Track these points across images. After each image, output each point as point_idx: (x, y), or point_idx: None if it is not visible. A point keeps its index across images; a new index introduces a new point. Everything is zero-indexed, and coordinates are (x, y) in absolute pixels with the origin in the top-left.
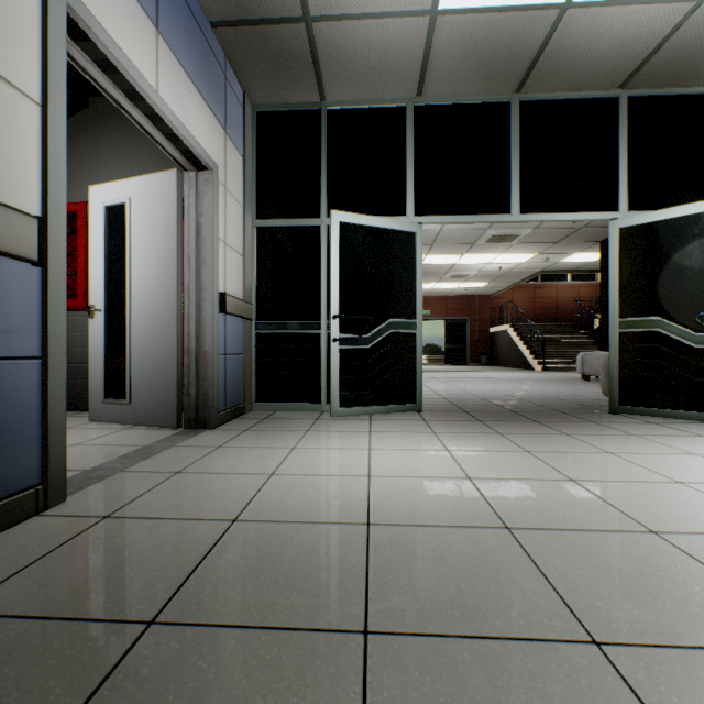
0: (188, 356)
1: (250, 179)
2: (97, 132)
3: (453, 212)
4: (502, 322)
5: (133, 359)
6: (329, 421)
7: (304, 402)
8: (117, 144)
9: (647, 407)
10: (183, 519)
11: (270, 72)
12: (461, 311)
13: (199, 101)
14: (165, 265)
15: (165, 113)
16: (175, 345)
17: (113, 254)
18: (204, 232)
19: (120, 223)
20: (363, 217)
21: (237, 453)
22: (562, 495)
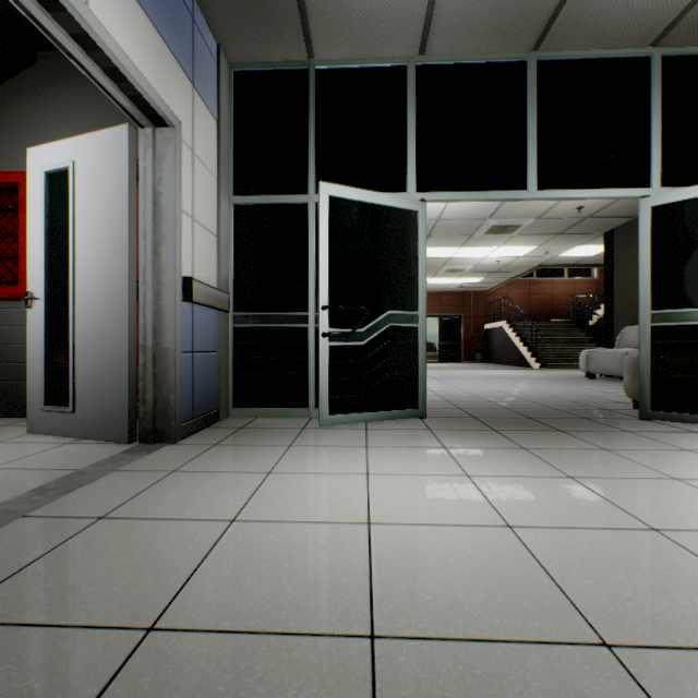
0: (144, 355)
1: (226, 149)
2: (47, 92)
3: (461, 188)
4: (497, 319)
5: (78, 357)
6: (317, 432)
7: (289, 406)
8: (70, 107)
9: (685, 413)
10: (64, 627)
11: (247, 18)
12: (455, 308)
13: (155, 38)
14: (115, 242)
15: (98, 34)
16: (127, 341)
17: (55, 230)
18: (163, 202)
19: (63, 193)
20: (357, 191)
21: (193, 482)
22: (657, 561)
